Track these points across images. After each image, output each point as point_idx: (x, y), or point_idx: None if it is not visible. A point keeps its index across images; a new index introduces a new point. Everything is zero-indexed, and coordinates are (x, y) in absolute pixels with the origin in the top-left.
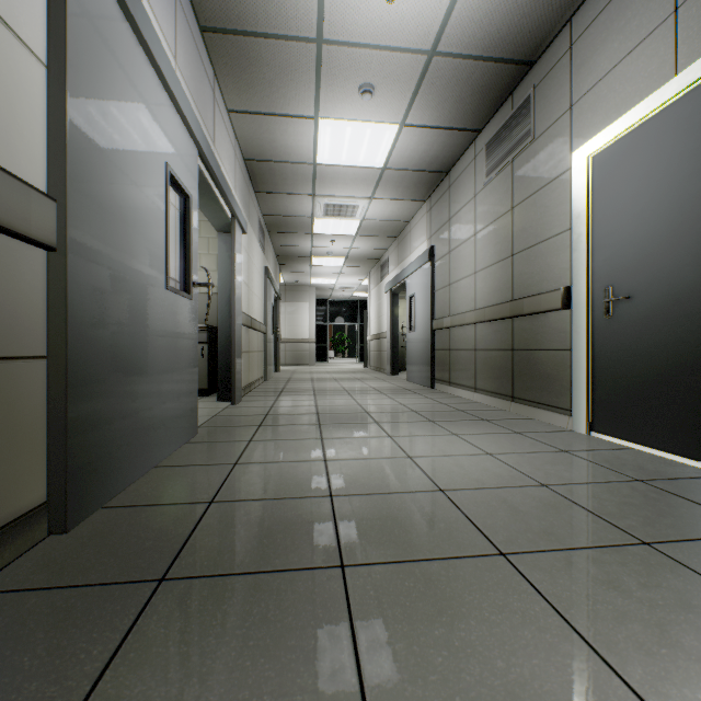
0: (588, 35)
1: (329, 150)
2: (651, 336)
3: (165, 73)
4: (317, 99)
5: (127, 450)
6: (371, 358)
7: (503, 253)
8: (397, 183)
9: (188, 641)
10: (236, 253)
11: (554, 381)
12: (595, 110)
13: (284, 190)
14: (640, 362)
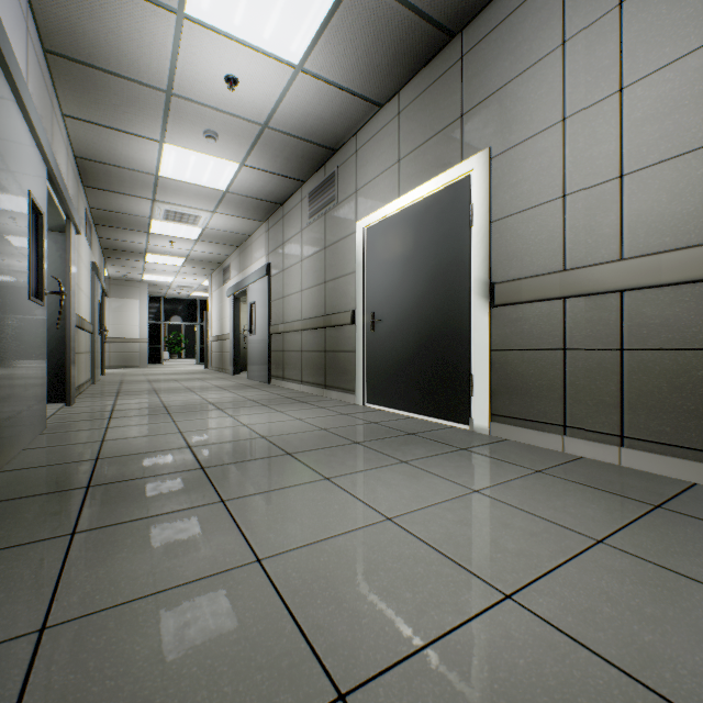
0: (365, 150)
1: (173, 168)
2: (390, 343)
3: (34, 121)
4: (163, 129)
5: (10, 431)
6: (213, 359)
7: (320, 279)
8: (238, 204)
9: (124, 497)
10: (71, 255)
11: (348, 372)
12: (367, 199)
13: (120, 190)
14: (386, 358)
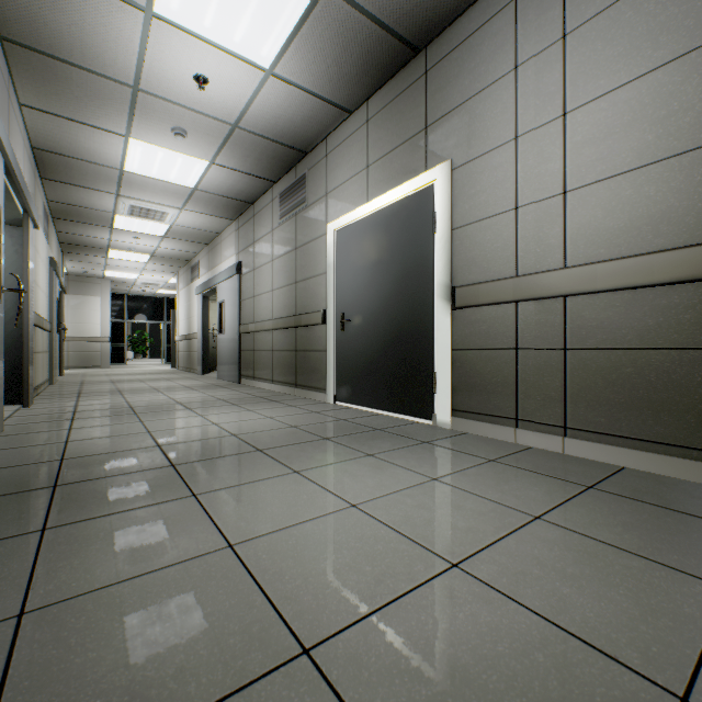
0: (335, 154)
1: (139, 163)
2: (359, 343)
3: None
4: (129, 123)
5: None
6: (181, 359)
7: (291, 279)
8: (207, 202)
9: (93, 494)
10: (29, 251)
11: (319, 371)
12: (337, 203)
13: (81, 183)
14: (355, 357)
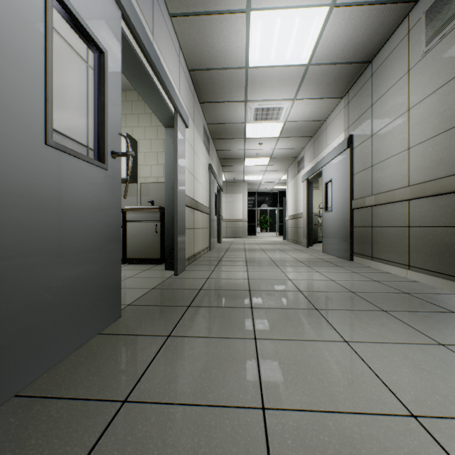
0: None
1: (259, 50)
2: None
3: None
4: None
5: None
6: (289, 233)
7: None
8: (318, 80)
9: None
10: (177, 142)
11: None
12: None
13: (222, 98)
14: None
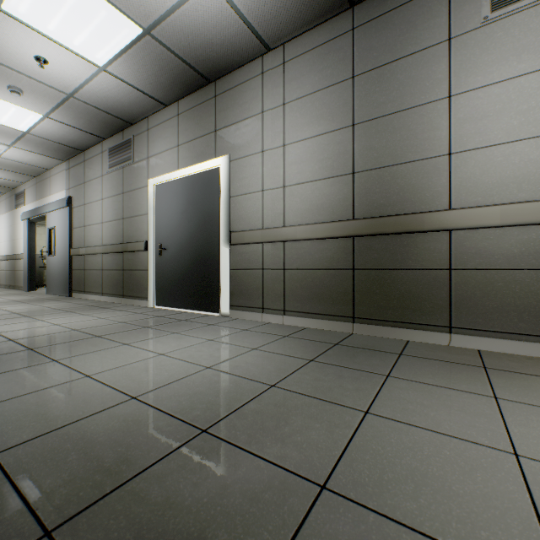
0: (155, 131)
1: None
2: (172, 265)
3: None
4: None
5: None
6: (3, 277)
7: (119, 216)
8: (39, 144)
9: None
10: None
11: (142, 285)
12: (157, 165)
13: None
14: (169, 274)
